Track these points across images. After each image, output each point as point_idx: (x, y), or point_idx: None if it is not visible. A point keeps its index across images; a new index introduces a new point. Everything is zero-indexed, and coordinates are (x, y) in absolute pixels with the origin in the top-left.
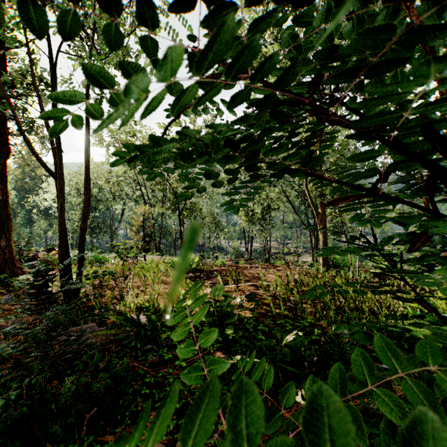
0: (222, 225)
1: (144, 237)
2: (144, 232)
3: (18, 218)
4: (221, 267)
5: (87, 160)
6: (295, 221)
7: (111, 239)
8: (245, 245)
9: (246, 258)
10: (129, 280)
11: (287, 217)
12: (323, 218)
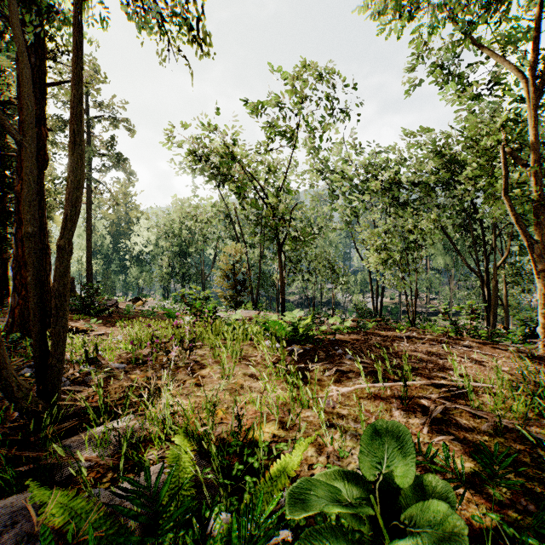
0: (340, 271)
1: (234, 284)
2: (235, 279)
3: (112, 265)
4: (350, 335)
5: (73, 101)
6: (446, 266)
7: (203, 288)
8: (372, 300)
9: (377, 317)
10: (190, 352)
11: (434, 261)
12: (544, 251)
